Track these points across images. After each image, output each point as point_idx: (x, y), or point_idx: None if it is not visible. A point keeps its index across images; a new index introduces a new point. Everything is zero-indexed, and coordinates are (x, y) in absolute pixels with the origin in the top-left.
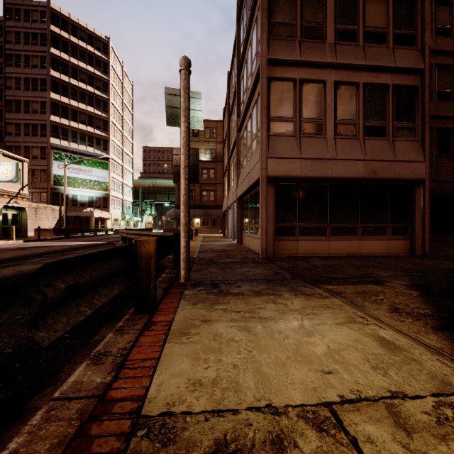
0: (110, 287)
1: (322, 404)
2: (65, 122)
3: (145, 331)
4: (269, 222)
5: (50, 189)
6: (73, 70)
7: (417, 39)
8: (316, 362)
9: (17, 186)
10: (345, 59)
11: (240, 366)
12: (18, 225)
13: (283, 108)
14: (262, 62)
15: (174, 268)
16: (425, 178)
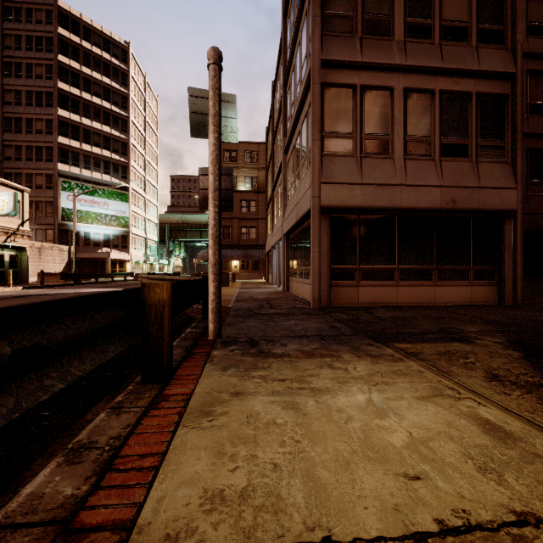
0: (101, 348)
1: (411, 537)
2: (76, 144)
3: (151, 409)
4: (323, 263)
5: (57, 226)
6: (85, 82)
7: (506, 36)
8: (394, 460)
9: (16, 221)
10: (418, 60)
11: (284, 466)
12: (17, 268)
13: (340, 121)
14: (314, 64)
15: (203, 321)
16: (517, 209)
